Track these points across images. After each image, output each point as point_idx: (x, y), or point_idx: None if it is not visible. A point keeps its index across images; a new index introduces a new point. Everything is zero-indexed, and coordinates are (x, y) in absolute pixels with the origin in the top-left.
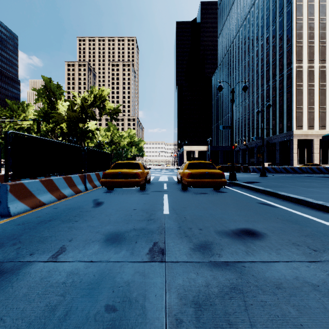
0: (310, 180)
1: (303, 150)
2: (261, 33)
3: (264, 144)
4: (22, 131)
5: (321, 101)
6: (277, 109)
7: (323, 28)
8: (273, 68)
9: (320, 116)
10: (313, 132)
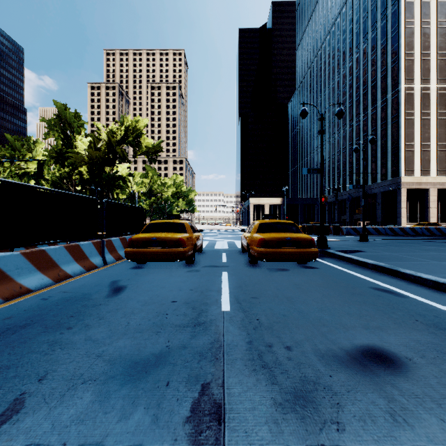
0: (435, 247)
1: (415, 203)
2: (356, 43)
3: (361, 195)
4: (28, 178)
5: (440, 135)
6: (378, 147)
7: (442, 34)
8: (373, 91)
9: (438, 157)
10: (428, 179)
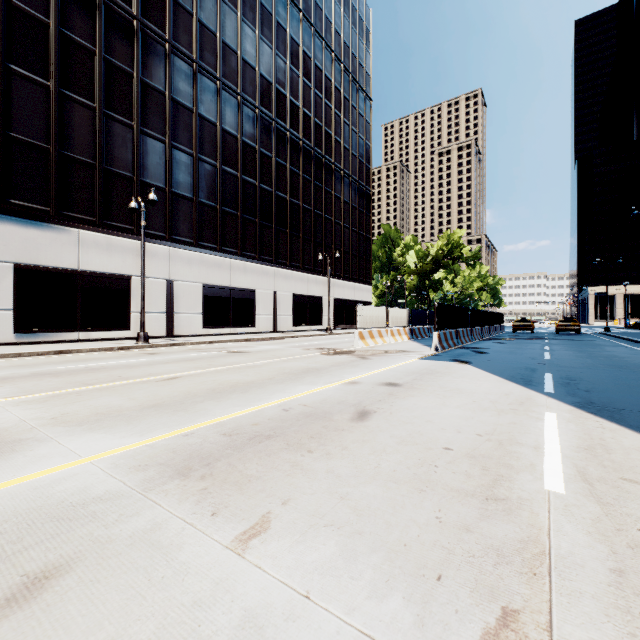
0: None
1: None
2: None
3: None
4: None
5: None
6: None
7: None
8: None
9: None
10: None
